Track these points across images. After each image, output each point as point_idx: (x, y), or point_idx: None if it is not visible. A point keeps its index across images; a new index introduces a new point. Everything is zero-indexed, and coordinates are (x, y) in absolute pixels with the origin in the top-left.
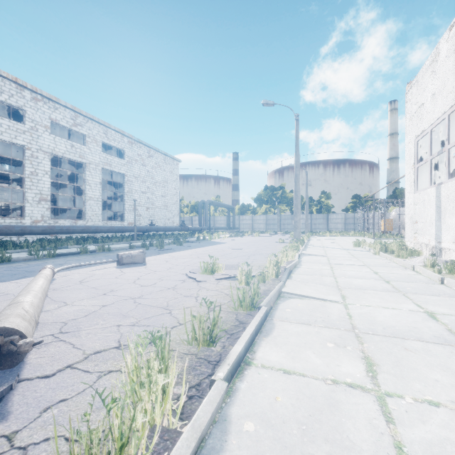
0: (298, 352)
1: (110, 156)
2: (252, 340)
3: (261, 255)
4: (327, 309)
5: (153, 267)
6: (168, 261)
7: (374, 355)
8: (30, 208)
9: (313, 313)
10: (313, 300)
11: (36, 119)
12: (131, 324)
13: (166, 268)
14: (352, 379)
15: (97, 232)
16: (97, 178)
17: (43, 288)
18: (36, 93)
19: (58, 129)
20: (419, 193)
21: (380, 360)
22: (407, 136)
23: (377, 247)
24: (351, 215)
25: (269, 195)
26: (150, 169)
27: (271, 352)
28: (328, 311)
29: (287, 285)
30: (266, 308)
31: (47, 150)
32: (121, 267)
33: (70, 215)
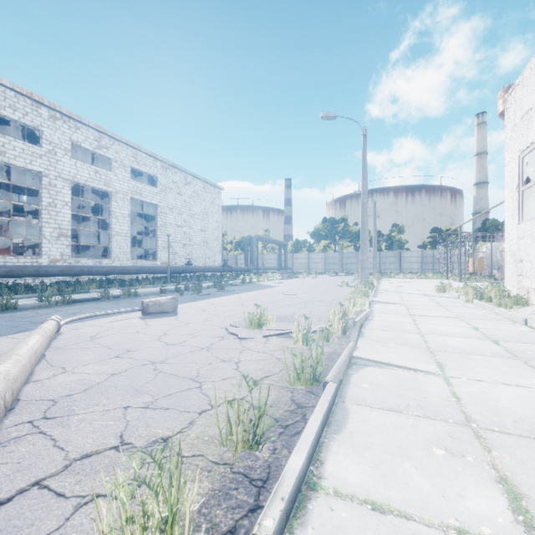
0: (390, 466)
1: (140, 183)
2: (316, 442)
3: (321, 303)
4: (421, 385)
5: (185, 318)
6: (204, 310)
7: (515, 474)
8: (48, 245)
9: (401, 392)
10: (398, 370)
11: (55, 140)
12: (144, 406)
13: (201, 319)
14: (493, 530)
15: (124, 273)
16: (125, 210)
17: (34, 349)
18: (55, 110)
19: (81, 153)
20: (526, 224)
21: (529, 487)
22: (508, 152)
23: (470, 293)
24: (429, 253)
25: (329, 229)
26: (187, 199)
27: (348, 465)
28: (423, 389)
29: (360, 346)
30: (335, 386)
31: (67, 177)
32: (147, 318)
33: (95, 253)
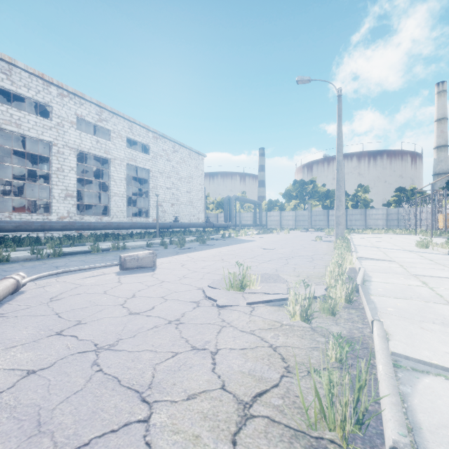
0: None
1: (135, 151)
2: None
3: (302, 258)
4: None
5: (162, 275)
6: (183, 266)
7: None
8: (57, 204)
9: None
10: None
11: (62, 115)
12: None
13: (178, 276)
14: None
15: (118, 228)
16: (122, 174)
17: None
18: (62, 89)
19: (87, 127)
20: None
21: None
22: None
23: None
24: (394, 210)
25: (299, 190)
26: (175, 164)
27: None
28: None
29: (390, 330)
30: None
31: (73, 146)
32: (123, 273)
33: (99, 211)
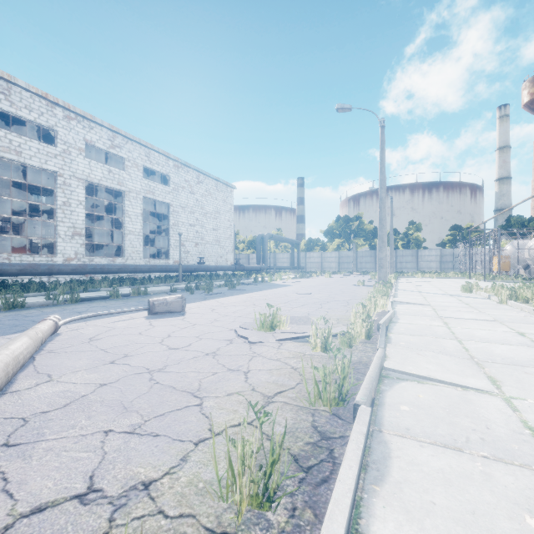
0: None
1: (153, 182)
2: (353, 500)
3: (337, 303)
4: (477, 409)
5: (193, 318)
6: (214, 310)
7: None
8: (63, 244)
9: (454, 419)
10: (441, 386)
11: (69, 140)
12: (129, 430)
13: (209, 320)
14: None
15: (136, 271)
16: (138, 209)
17: (15, 354)
18: (69, 110)
19: (96, 153)
20: None
21: None
22: None
23: (503, 294)
24: (449, 251)
25: (343, 228)
26: (199, 198)
27: None
28: (481, 415)
29: (390, 355)
30: (370, 410)
31: (81, 176)
32: (152, 318)
33: (109, 252)
